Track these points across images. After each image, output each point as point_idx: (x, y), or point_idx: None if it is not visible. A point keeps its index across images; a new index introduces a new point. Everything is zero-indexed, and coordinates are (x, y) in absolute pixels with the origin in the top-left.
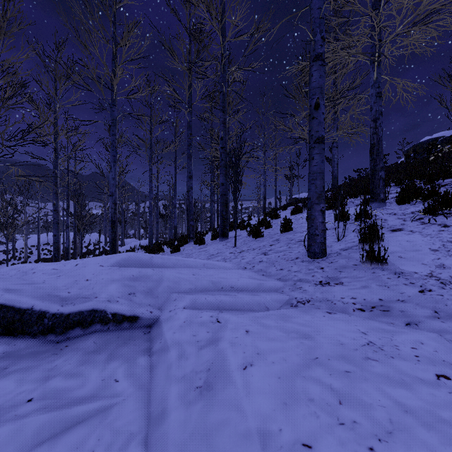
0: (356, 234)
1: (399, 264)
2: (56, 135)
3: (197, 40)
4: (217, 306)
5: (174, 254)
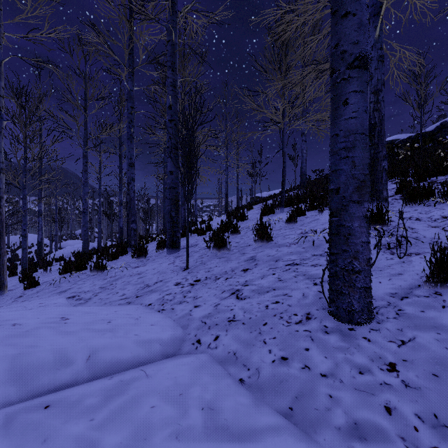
0: (386, 255)
1: None
2: None
3: None
4: None
5: (94, 277)
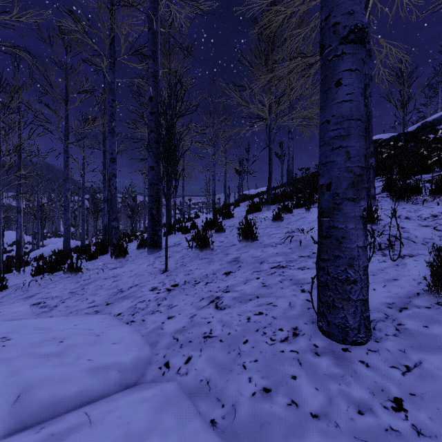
0: (378, 256)
1: None
2: None
3: None
4: None
5: (67, 279)
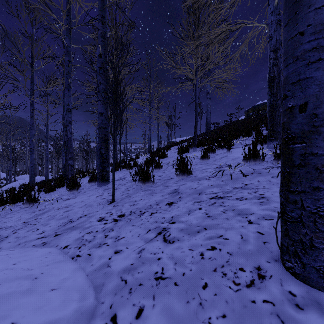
0: None
1: None
2: None
3: None
4: None
5: (25, 209)
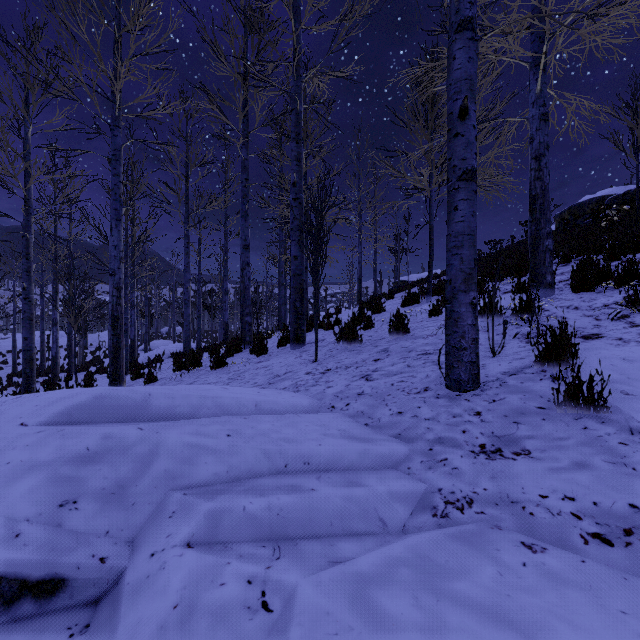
0: (521, 343)
1: (630, 409)
2: (28, 177)
3: (254, 26)
4: (269, 530)
5: (216, 372)
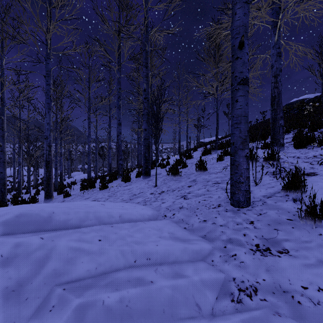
0: (270, 178)
1: None
2: (3, 86)
3: (123, 5)
4: (120, 320)
5: (102, 191)
